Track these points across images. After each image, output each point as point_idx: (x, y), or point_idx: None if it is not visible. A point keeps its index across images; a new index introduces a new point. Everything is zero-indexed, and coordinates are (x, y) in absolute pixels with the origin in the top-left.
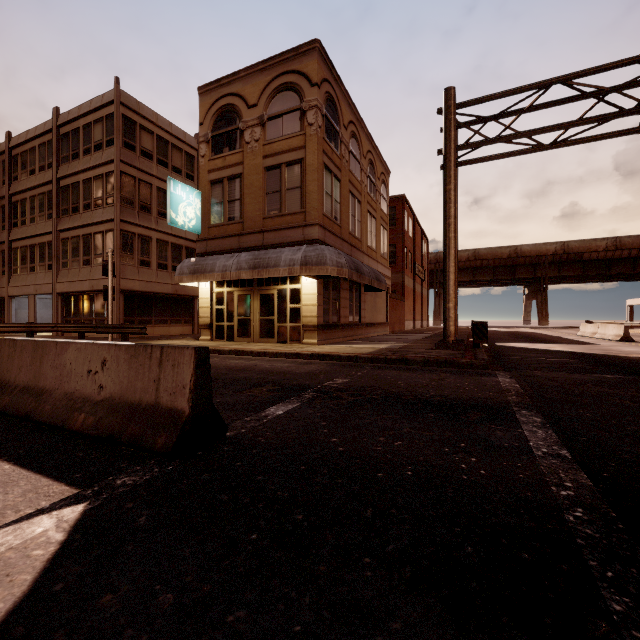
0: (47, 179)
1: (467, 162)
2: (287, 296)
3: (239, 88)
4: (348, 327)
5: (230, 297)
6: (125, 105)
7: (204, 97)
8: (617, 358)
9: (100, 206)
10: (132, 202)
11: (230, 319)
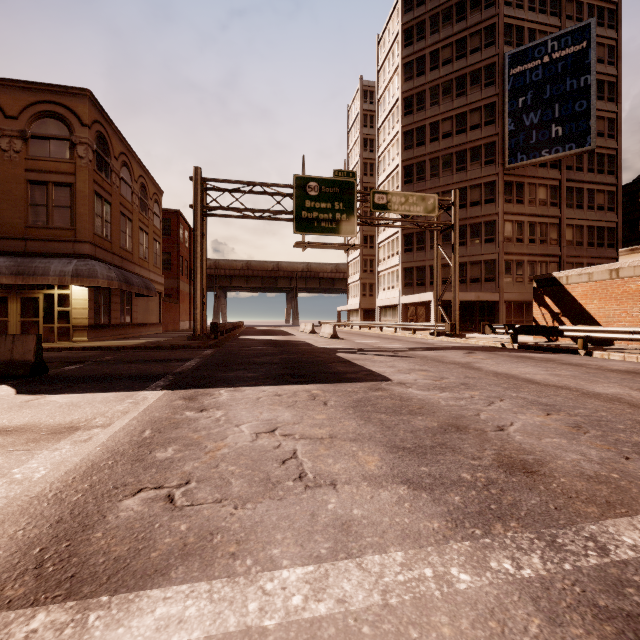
0: None
1: (212, 215)
2: (55, 300)
3: None
4: (119, 327)
5: None
6: None
7: None
8: (284, 341)
9: None
10: None
11: None
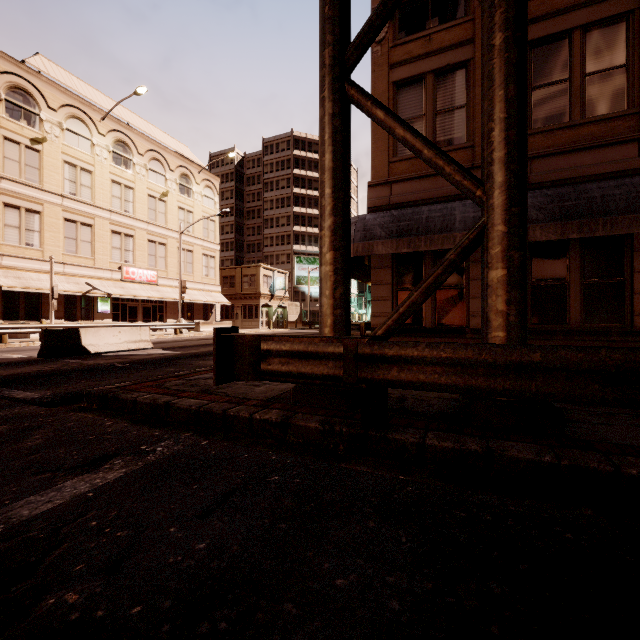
0: None
1: None
2: None
3: None
4: None
5: None
6: None
7: None
8: None
9: None
10: None
11: None
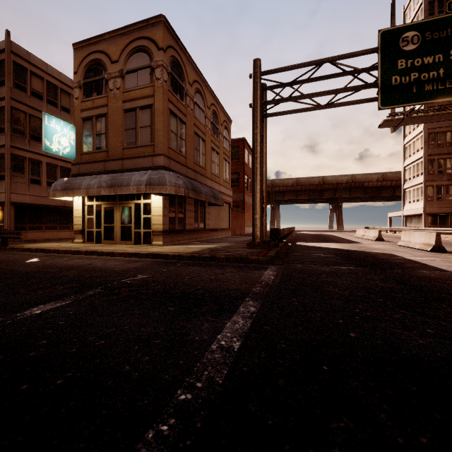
0: None
1: (272, 114)
2: (141, 209)
3: (104, 47)
4: (193, 232)
5: (98, 209)
6: (16, 54)
7: (77, 52)
8: (363, 253)
9: None
10: (23, 132)
11: (98, 226)
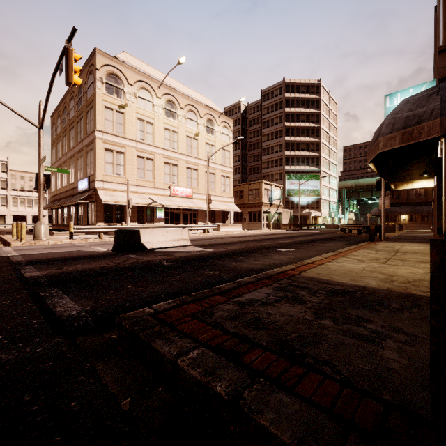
0: None
1: None
2: None
3: None
4: None
5: None
6: None
7: None
8: None
9: None
10: None
11: None
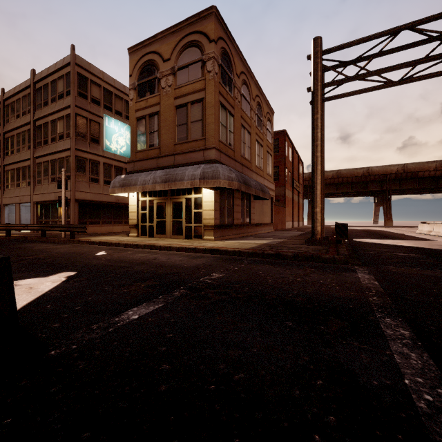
0: (27, 121)
1: (331, 98)
2: (192, 203)
3: (157, 47)
4: (240, 227)
5: (151, 204)
6: (79, 65)
7: (132, 55)
8: None
9: (62, 139)
10: (85, 136)
11: (151, 221)
